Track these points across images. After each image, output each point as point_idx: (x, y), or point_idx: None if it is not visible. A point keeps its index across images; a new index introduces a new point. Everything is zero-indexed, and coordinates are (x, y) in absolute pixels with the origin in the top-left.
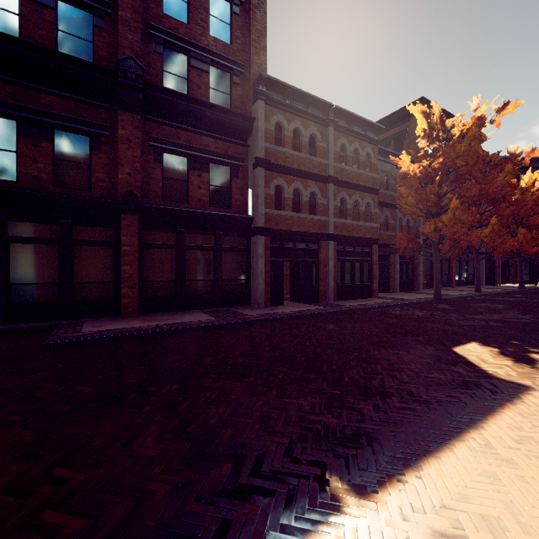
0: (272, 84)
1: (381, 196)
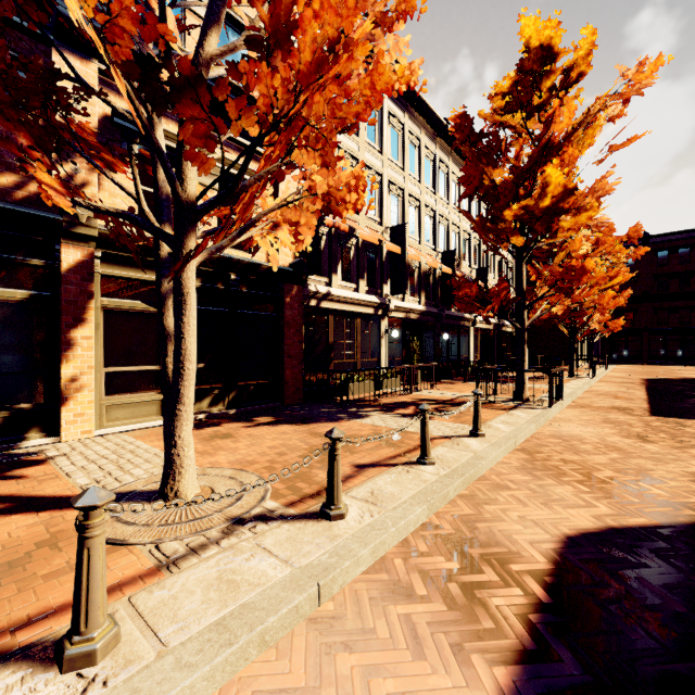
0: None
1: None
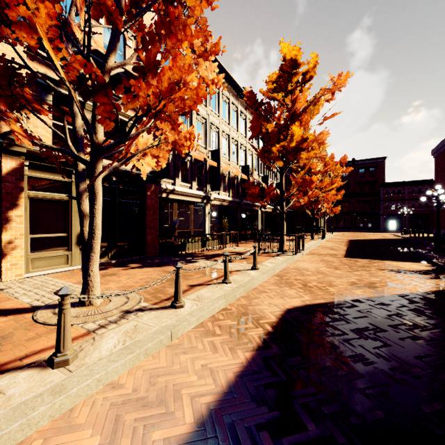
0: (384, 183)
1: None
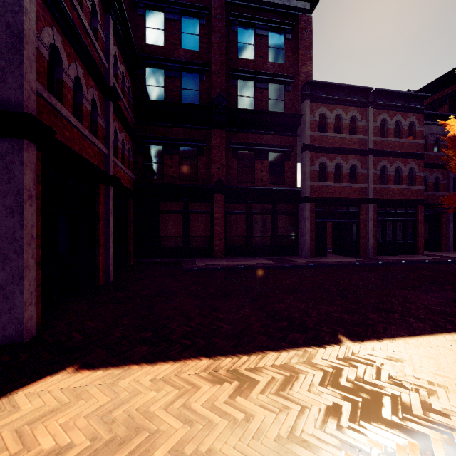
0: (316, 85)
1: (429, 158)
